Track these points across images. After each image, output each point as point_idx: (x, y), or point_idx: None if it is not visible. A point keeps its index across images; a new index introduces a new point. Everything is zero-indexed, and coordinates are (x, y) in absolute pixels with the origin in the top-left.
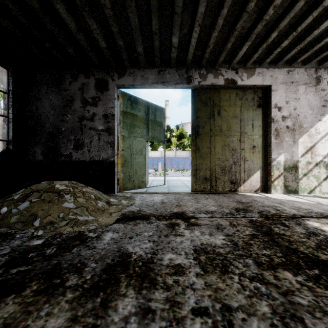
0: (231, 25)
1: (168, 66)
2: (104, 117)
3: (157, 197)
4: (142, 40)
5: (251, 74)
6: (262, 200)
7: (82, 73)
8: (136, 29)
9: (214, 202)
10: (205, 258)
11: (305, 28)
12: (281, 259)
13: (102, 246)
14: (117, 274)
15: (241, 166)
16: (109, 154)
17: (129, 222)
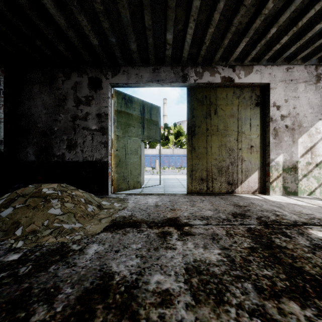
0: (228, 20)
1: (163, 64)
2: (97, 116)
3: (151, 199)
4: (135, 37)
5: (249, 71)
6: (260, 202)
7: (75, 71)
8: (128, 25)
9: (210, 205)
10: (198, 281)
11: (306, 23)
12: (285, 283)
13: (83, 263)
14: (93, 304)
15: (238, 167)
16: (103, 154)
17: (118, 230)
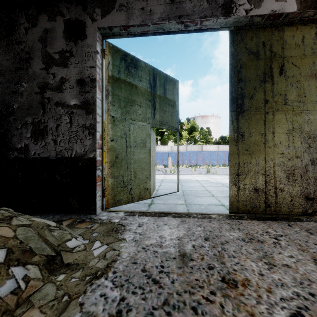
0: None
1: None
2: (78, 83)
3: (169, 230)
4: None
5: None
6: None
7: (45, 12)
8: None
9: (311, 261)
10: None
11: None
12: None
13: None
14: None
15: None
16: (87, 146)
17: None
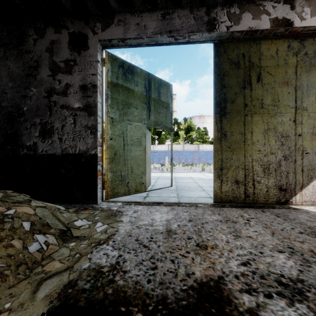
0: None
1: (178, 4)
2: (81, 89)
3: (160, 214)
4: None
5: None
6: None
7: (51, 25)
8: None
9: (269, 234)
10: None
11: None
12: None
13: None
14: None
15: (296, 163)
16: (89, 143)
17: None
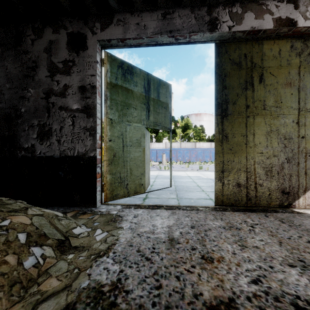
0: None
1: (179, 4)
2: (80, 90)
3: (161, 220)
4: None
5: None
6: None
7: (49, 25)
8: None
9: (277, 243)
10: None
11: None
12: None
13: None
14: None
15: (299, 166)
16: (88, 146)
17: None
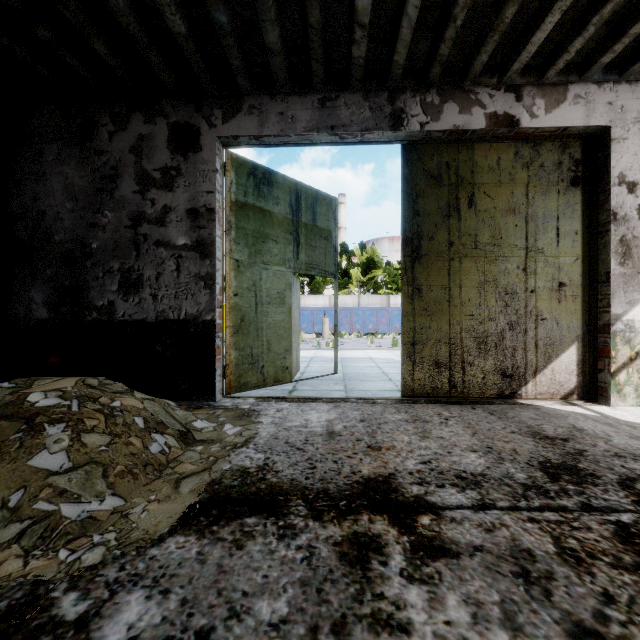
0: None
1: (346, 86)
2: (189, 215)
3: (317, 414)
4: (276, 10)
5: (556, 99)
6: (599, 428)
7: (139, 110)
8: None
9: (469, 434)
10: None
11: None
12: None
13: None
14: None
15: (527, 335)
16: (203, 303)
17: (221, 525)
